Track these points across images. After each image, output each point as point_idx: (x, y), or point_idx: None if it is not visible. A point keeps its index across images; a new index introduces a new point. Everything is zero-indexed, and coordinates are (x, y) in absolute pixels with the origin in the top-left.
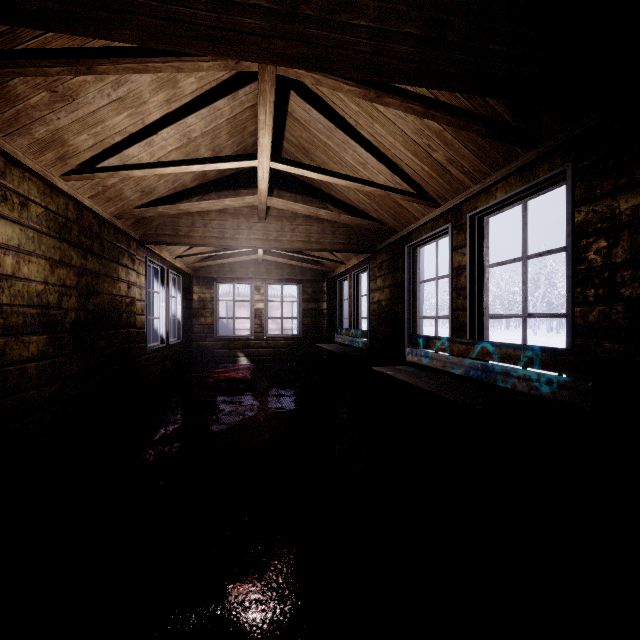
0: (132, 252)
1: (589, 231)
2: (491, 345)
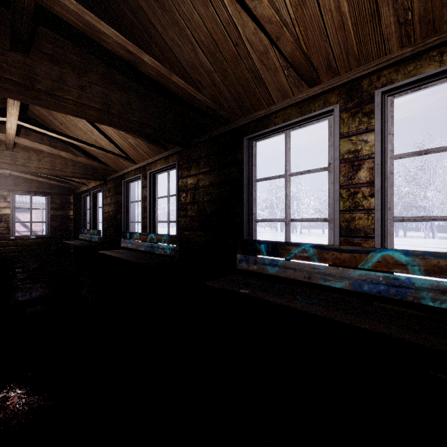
0: None
1: (182, 189)
2: (154, 235)
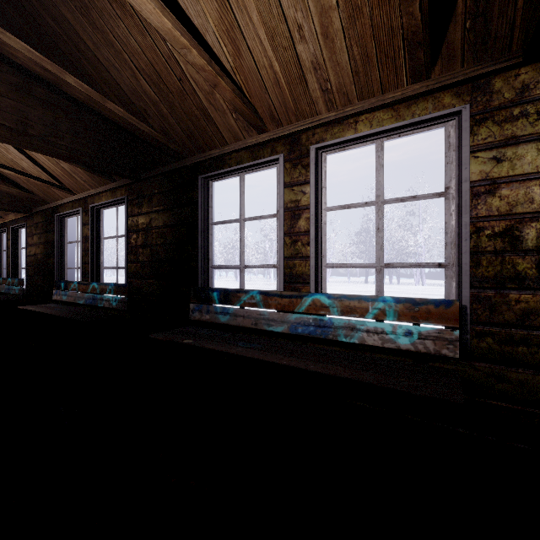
0: None
1: (132, 229)
2: (97, 284)
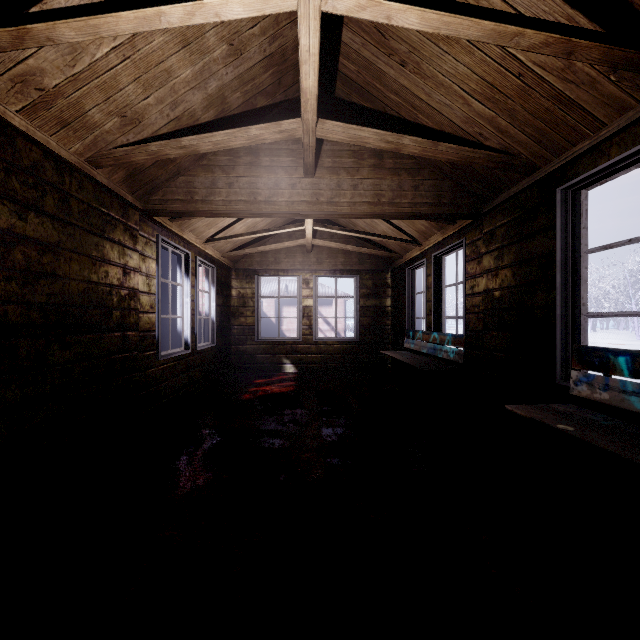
0: (132, 225)
1: None
2: None
